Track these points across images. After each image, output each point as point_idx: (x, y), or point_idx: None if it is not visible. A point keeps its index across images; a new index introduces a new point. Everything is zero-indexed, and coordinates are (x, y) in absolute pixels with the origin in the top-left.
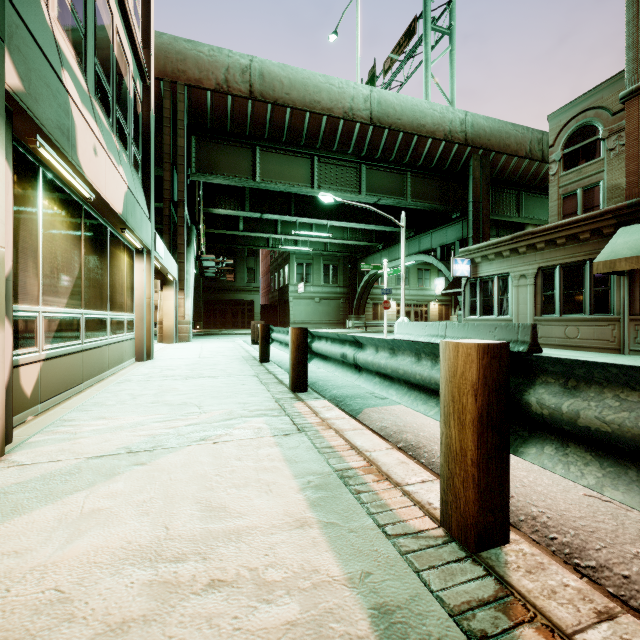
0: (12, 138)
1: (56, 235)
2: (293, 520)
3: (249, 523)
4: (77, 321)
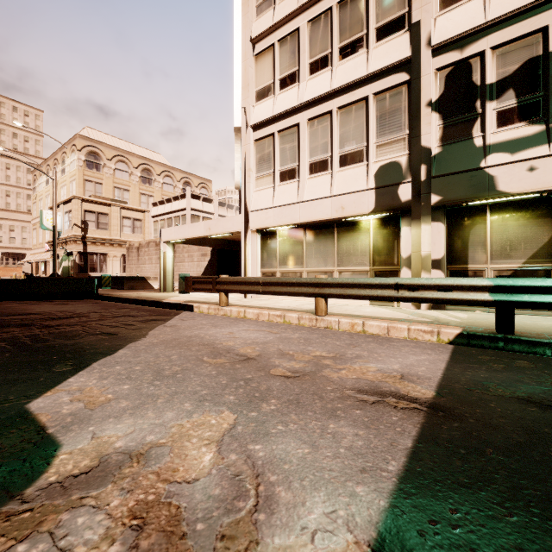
0: (444, 213)
1: (509, 228)
2: (351, 313)
3: (356, 313)
4: (545, 271)
